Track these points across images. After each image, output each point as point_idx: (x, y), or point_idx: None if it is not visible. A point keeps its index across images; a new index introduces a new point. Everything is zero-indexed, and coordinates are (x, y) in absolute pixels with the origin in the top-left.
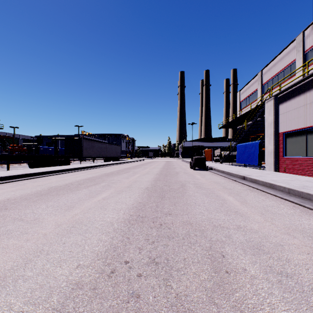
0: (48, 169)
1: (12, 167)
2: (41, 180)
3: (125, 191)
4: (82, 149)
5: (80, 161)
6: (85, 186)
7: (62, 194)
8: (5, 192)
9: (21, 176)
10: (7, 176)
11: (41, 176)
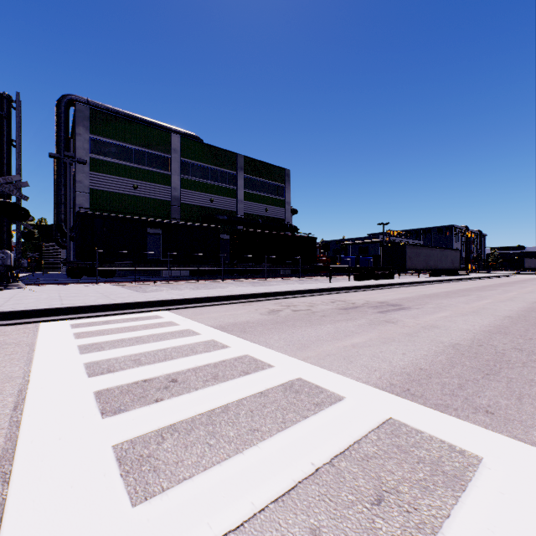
0: (387, 281)
1: (336, 280)
2: (400, 290)
3: (508, 301)
4: (405, 259)
5: (398, 275)
6: (454, 296)
7: (445, 298)
8: (395, 294)
9: (379, 286)
10: (373, 284)
11: (392, 287)
